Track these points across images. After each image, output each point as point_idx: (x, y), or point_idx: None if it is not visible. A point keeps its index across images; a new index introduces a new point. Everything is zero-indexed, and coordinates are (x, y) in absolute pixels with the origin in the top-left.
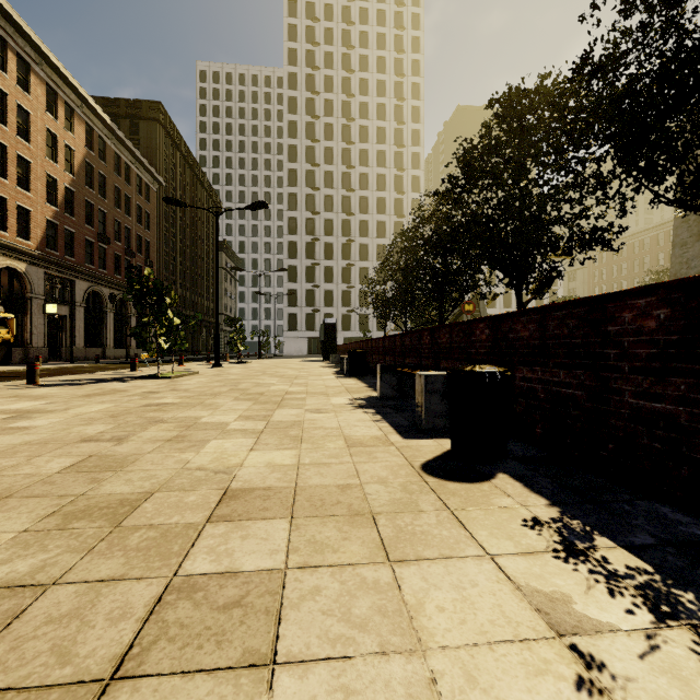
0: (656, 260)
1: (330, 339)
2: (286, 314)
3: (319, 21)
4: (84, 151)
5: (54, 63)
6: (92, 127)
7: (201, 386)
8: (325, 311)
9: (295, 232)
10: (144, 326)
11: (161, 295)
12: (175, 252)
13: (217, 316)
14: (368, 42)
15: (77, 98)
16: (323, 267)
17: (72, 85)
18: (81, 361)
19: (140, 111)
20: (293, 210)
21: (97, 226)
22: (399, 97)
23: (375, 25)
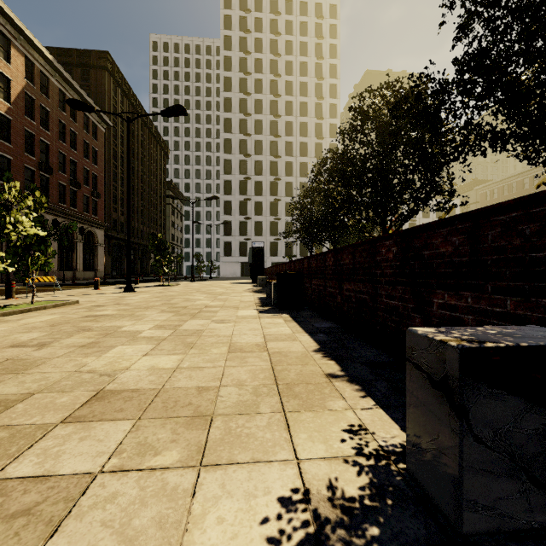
0: None
1: (258, 262)
2: (222, 242)
3: None
4: (23, 82)
5: None
6: (32, 61)
7: None
8: (255, 239)
9: (230, 172)
10: None
11: None
12: (124, 187)
13: (128, 234)
14: (292, 9)
15: (13, 30)
16: (253, 202)
17: (6, 14)
18: (18, 283)
19: (90, 59)
20: (228, 153)
21: (39, 156)
22: (319, 56)
23: None
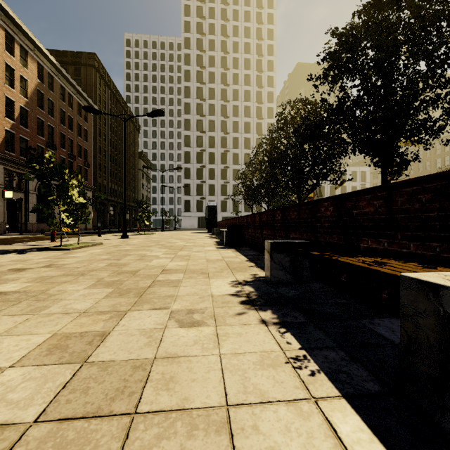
0: (435, 164)
1: (213, 217)
2: (183, 200)
3: (205, 2)
4: (36, 82)
5: (10, 15)
6: (42, 65)
7: (84, 260)
8: (209, 198)
9: (189, 145)
10: (49, 203)
11: (61, 176)
12: (106, 157)
13: (124, 198)
14: (238, 17)
15: (30, 43)
16: (208, 169)
17: (26, 33)
18: (33, 233)
19: (81, 59)
20: (188, 130)
21: (47, 137)
22: (259, 54)
23: (243, 5)
